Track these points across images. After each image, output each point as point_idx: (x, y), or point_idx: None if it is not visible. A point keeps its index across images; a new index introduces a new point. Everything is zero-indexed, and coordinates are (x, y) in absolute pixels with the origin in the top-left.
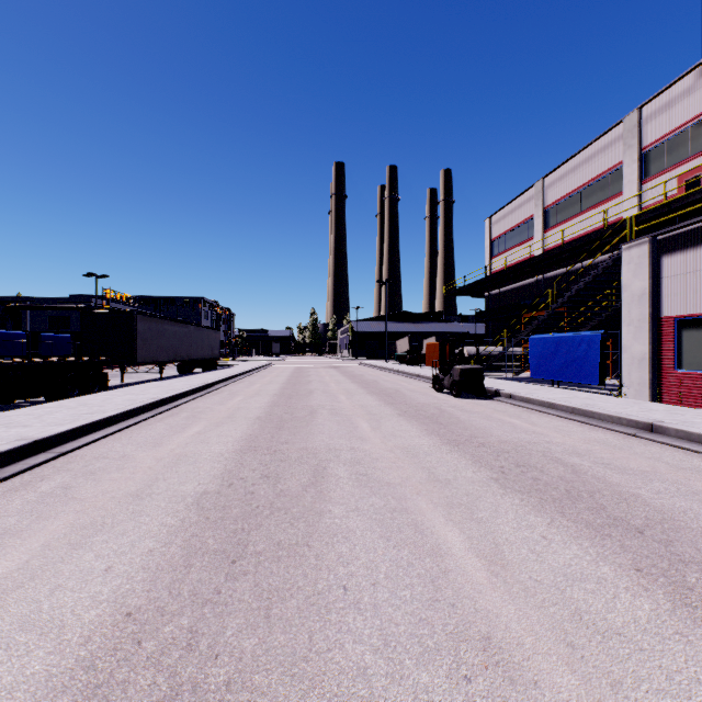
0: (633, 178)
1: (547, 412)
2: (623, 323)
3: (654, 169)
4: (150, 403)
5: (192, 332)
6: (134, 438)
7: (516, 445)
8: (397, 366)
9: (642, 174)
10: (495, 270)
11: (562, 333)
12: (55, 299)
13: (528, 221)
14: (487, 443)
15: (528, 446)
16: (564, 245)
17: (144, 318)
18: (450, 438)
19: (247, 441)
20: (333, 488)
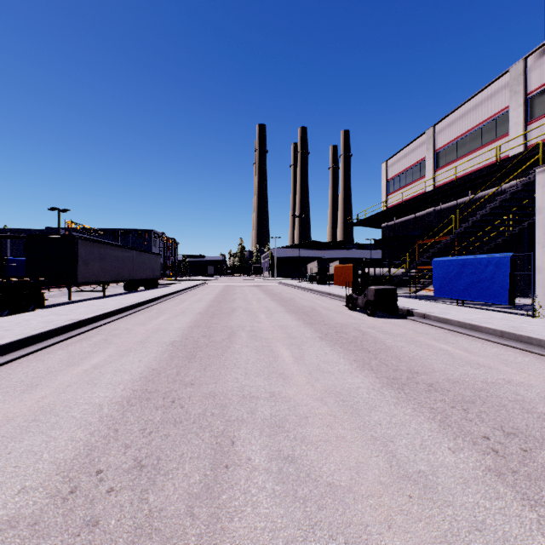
0: (519, 120)
1: (473, 335)
2: (537, 244)
3: (539, 111)
4: (64, 325)
5: (134, 256)
6: (12, 375)
7: (474, 389)
8: (309, 285)
9: (527, 117)
10: (390, 205)
11: (466, 256)
12: (30, 230)
13: (420, 162)
14: (437, 384)
15: (490, 391)
16: (457, 179)
17: (85, 243)
18: (387, 374)
19: (144, 381)
20: (240, 505)
